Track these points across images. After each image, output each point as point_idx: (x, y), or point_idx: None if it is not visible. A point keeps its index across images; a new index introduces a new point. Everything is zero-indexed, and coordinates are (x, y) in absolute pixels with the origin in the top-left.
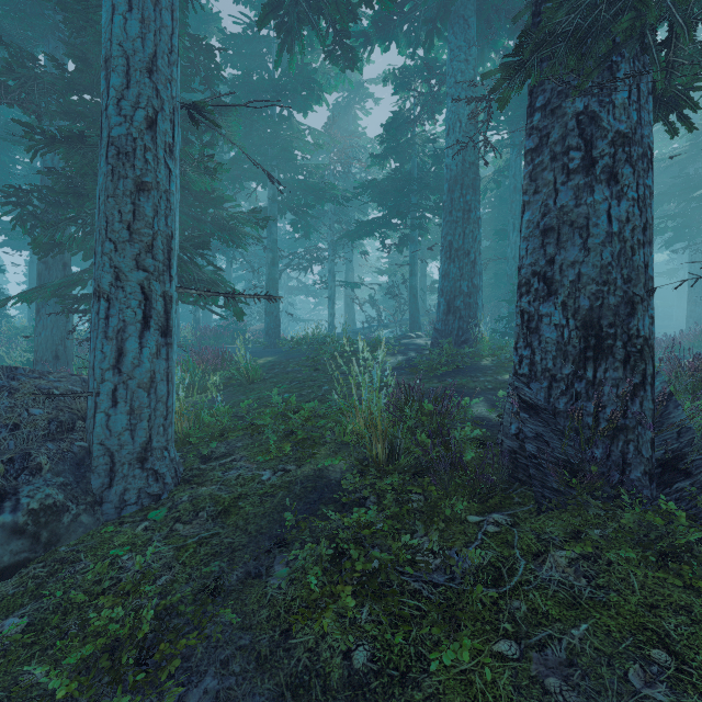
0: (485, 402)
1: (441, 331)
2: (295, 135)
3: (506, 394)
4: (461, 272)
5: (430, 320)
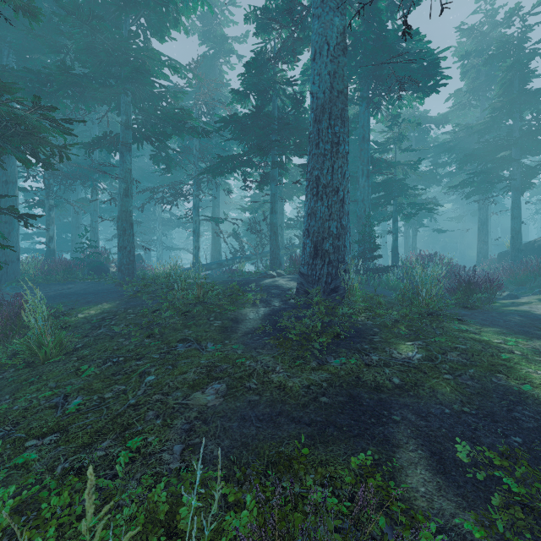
0: (414, 441)
1: (307, 276)
2: (147, 53)
3: (471, 451)
4: (330, 211)
5: (287, 253)
